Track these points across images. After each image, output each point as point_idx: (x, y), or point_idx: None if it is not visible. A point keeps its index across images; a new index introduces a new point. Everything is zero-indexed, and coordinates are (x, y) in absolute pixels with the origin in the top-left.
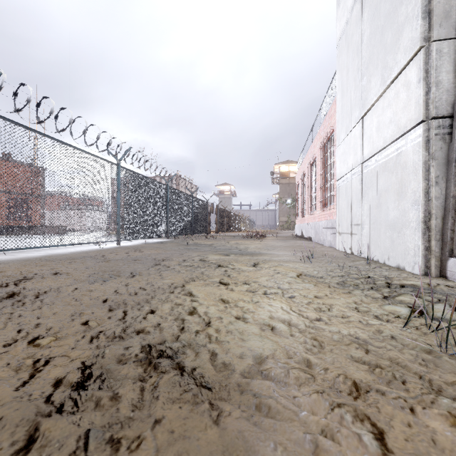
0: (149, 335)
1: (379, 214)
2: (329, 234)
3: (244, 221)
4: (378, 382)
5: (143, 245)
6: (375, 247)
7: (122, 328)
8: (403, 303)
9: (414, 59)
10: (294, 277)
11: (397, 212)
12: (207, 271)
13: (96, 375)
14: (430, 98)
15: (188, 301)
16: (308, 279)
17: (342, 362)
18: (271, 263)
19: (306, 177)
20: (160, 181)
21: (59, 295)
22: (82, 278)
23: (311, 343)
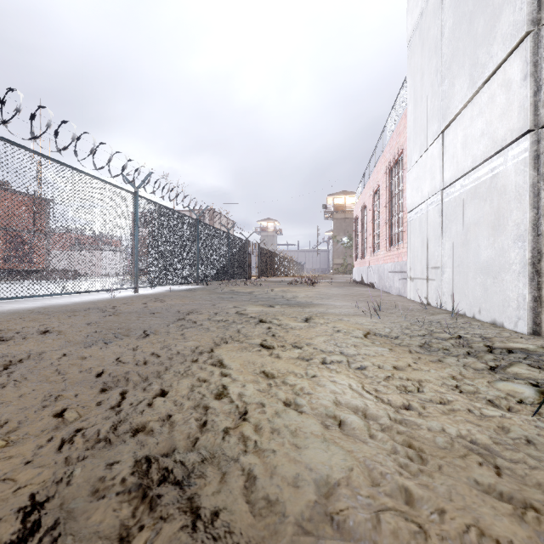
0: (151, 437)
1: (466, 254)
2: (397, 279)
3: (290, 264)
4: (539, 543)
5: (167, 293)
6: (460, 296)
7: (112, 423)
8: (520, 378)
9: (517, 50)
10: (360, 337)
11: (493, 251)
12: (245, 328)
13: (46, 525)
14: (541, 100)
15: (216, 376)
16: (380, 340)
17: (465, 496)
18: (328, 318)
19: (366, 210)
20: (190, 215)
21: (38, 365)
22: (77, 338)
23: (404, 452)
